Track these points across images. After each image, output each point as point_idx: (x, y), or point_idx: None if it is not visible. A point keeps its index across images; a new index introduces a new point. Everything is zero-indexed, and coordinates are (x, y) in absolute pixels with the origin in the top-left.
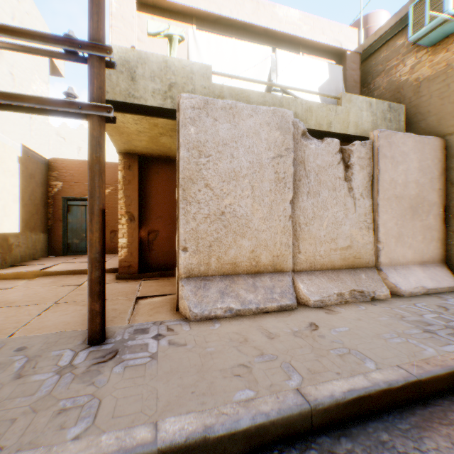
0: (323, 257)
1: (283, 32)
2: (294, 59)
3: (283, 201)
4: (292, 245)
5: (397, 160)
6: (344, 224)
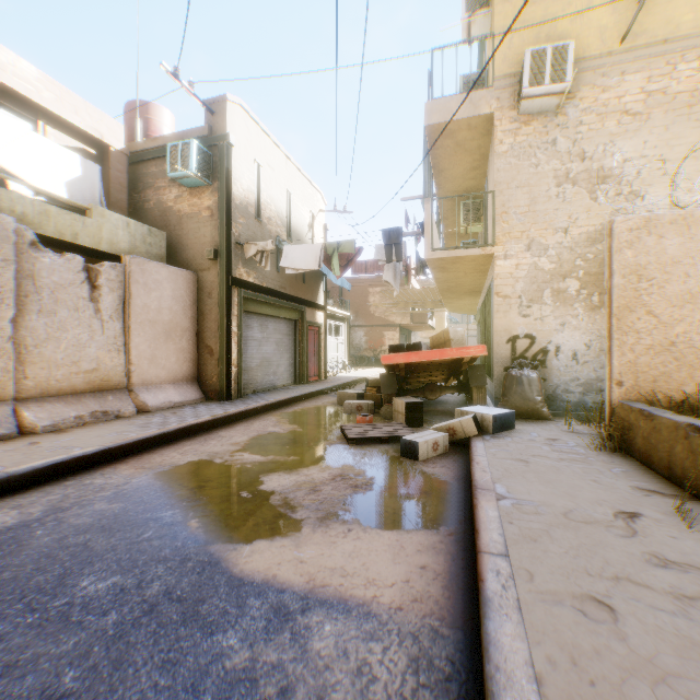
0: (62, 381)
1: (10, 86)
2: (28, 134)
3: (1, 320)
4: (16, 370)
5: (152, 287)
6: (90, 346)
